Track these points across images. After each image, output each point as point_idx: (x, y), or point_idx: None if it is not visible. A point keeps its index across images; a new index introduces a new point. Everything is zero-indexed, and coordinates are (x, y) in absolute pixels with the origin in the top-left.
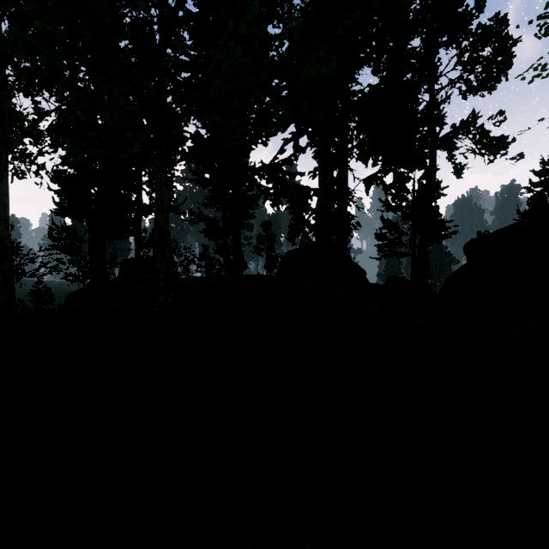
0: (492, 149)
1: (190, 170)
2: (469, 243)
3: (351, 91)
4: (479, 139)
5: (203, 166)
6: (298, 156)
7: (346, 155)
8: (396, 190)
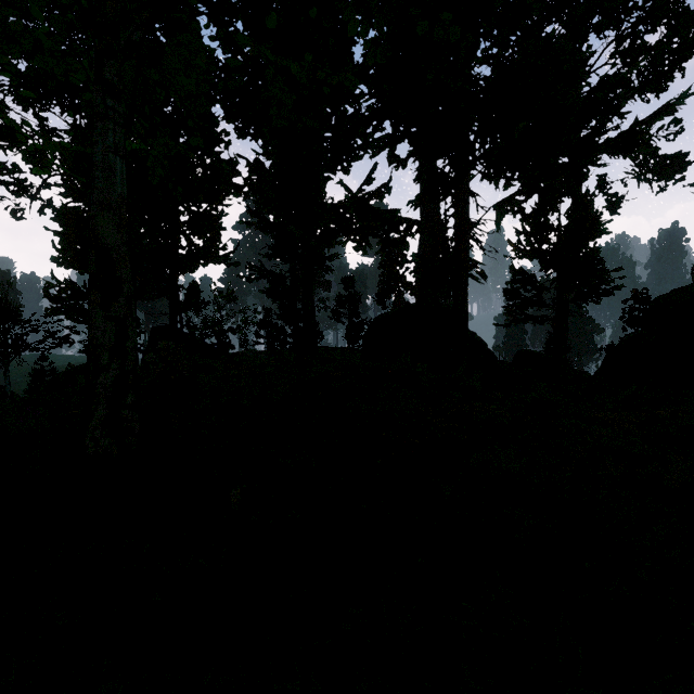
0: (665, 172)
1: (248, 210)
2: (659, 300)
3: (473, 76)
4: (644, 159)
5: (265, 205)
6: (390, 187)
7: (466, 170)
8: (534, 226)
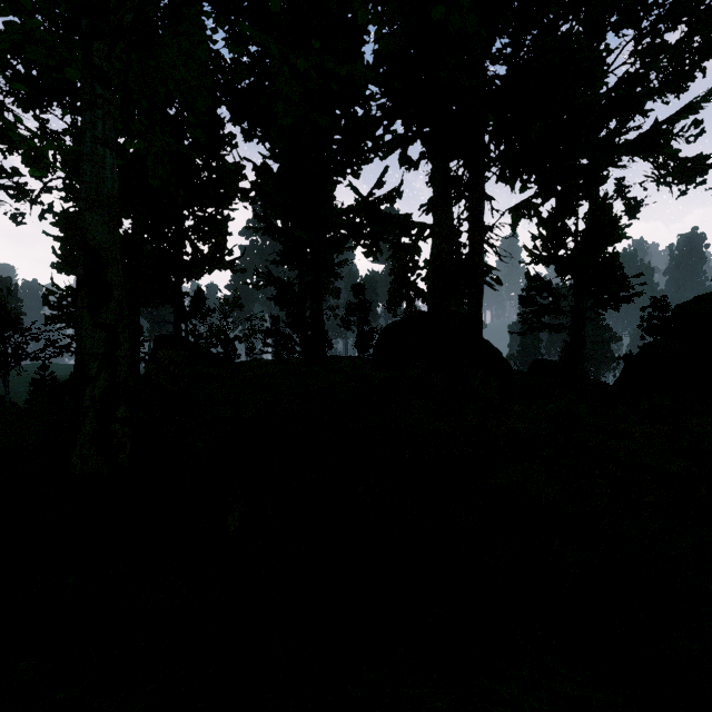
0: (685, 175)
1: (255, 215)
2: (682, 307)
3: (488, 74)
4: (664, 162)
5: (273, 210)
6: (402, 191)
7: (481, 172)
8: (551, 231)
